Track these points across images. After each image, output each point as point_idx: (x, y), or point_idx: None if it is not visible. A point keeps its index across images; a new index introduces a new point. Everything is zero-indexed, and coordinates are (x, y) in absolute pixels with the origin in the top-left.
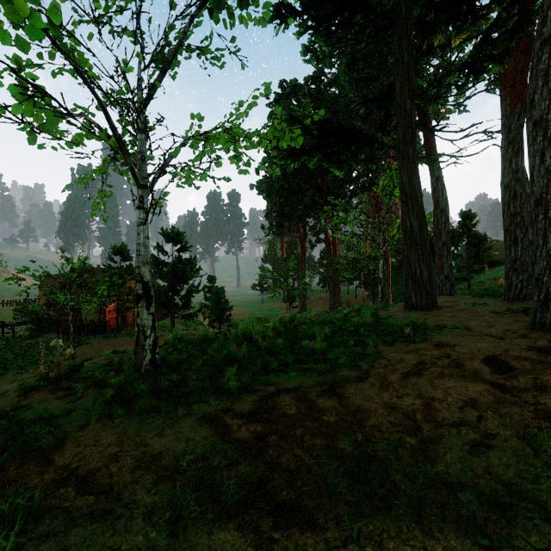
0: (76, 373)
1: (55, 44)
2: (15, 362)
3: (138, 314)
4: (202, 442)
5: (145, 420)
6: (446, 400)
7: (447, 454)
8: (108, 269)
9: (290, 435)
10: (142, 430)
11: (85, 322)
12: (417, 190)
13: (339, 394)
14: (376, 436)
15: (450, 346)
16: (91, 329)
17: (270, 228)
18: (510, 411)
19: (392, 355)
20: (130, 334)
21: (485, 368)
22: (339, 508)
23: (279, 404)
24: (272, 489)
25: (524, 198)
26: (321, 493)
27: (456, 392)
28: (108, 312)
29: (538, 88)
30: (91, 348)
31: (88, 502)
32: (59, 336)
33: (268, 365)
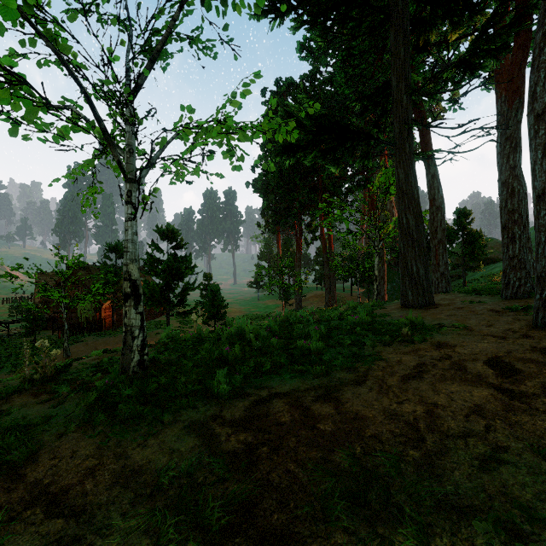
0: (63, 374)
1: (33, 26)
2: (8, 360)
3: (125, 314)
4: (188, 455)
5: (129, 428)
6: (450, 407)
7: (455, 470)
8: (103, 266)
9: (283, 446)
10: (124, 439)
11: (81, 320)
12: (413, 187)
13: (336, 399)
14: (376, 448)
15: (450, 346)
16: (87, 326)
17: (266, 226)
18: (520, 419)
19: (390, 357)
20: None
21: (489, 370)
22: (337, 536)
23: (272, 410)
24: (262, 512)
25: (522, 195)
26: (316, 517)
27: (460, 397)
28: (104, 309)
29: (540, 80)
30: (86, 346)
31: (56, 527)
32: (55, 333)
33: (261, 367)
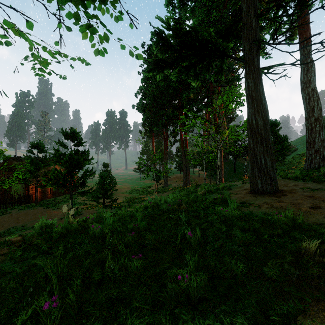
0: None
1: None
2: None
3: None
4: None
5: None
6: None
7: None
8: (27, 158)
9: None
10: None
11: (14, 195)
12: (261, 94)
13: None
14: None
15: None
16: (17, 201)
17: (145, 133)
18: None
19: None
20: (43, 205)
21: None
22: None
23: None
24: None
25: None
26: None
27: None
28: (31, 188)
29: None
30: (10, 217)
31: None
32: None
33: None
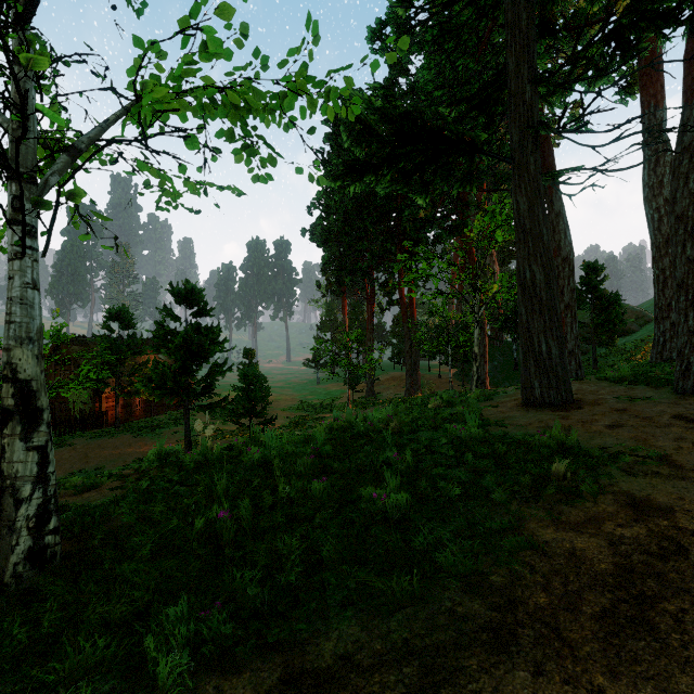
0: None
1: None
2: None
3: (2, 451)
4: None
5: None
6: None
7: None
8: (101, 340)
9: None
10: None
11: (73, 412)
12: (541, 223)
13: None
14: None
15: (663, 512)
16: (80, 422)
17: (328, 286)
18: None
19: (548, 538)
20: (131, 430)
21: None
22: None
23: None
24: None
25: None
26: None
27: None
28: (106, 398)
29: None
30: (73, 452)
31: None
32: None
33: (280, 569)
